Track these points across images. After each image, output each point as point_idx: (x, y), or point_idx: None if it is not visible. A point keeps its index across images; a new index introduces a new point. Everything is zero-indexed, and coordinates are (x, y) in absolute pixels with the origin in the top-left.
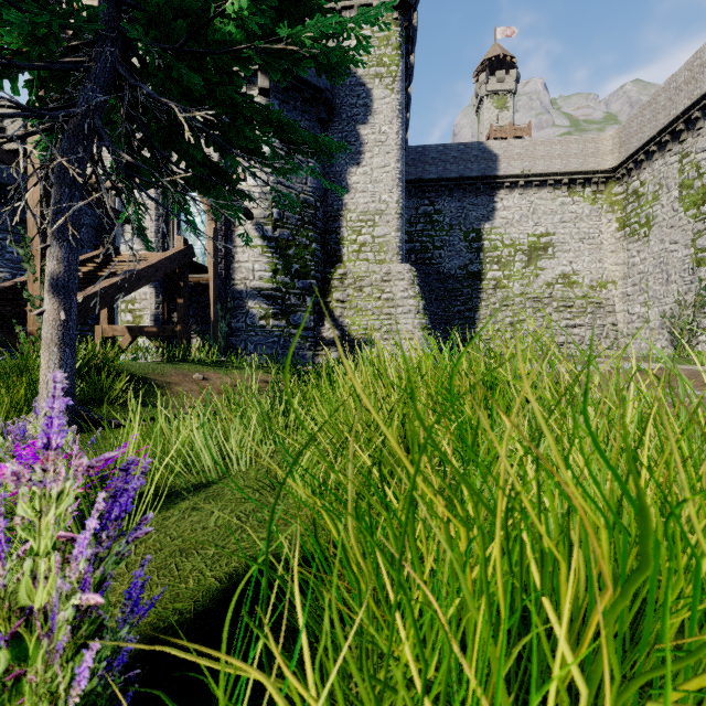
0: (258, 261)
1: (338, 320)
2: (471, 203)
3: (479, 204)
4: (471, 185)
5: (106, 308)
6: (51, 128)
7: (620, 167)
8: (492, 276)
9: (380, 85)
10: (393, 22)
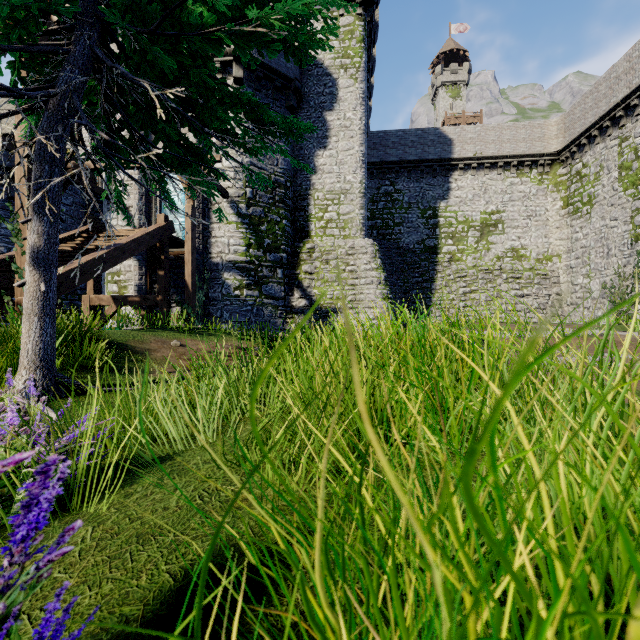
0: (233, 237)
1: (306, 290)
2: (428, 183)
3: (435, 184)
4: (428, 167)
5: (93, 279)
6: (31, 108)
7: (564, 150)
8: (447, 250)
9: (344, 75)
10: (356, 17)
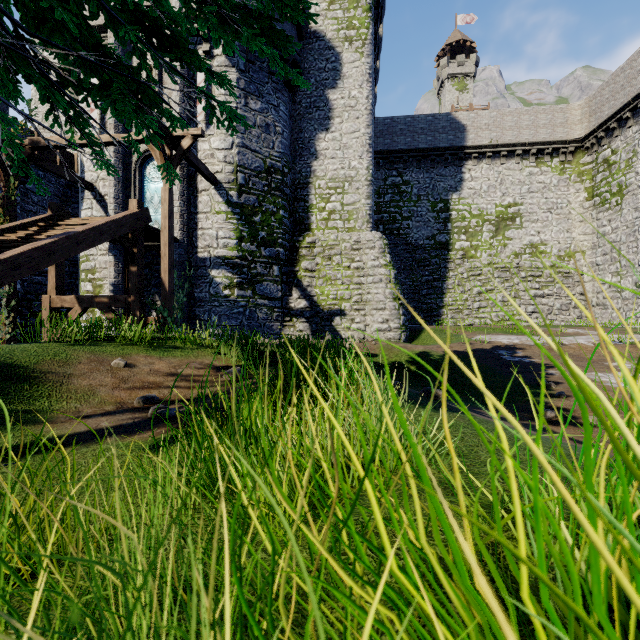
0: (222, 228)
1: (306, 290)
2: (439, 174)
3: (447, 175)
4: (439, 156)
5: (54, 276)
6: None
7: (589, 136)
8: (460, 246)
9: (349, 48)
10: None
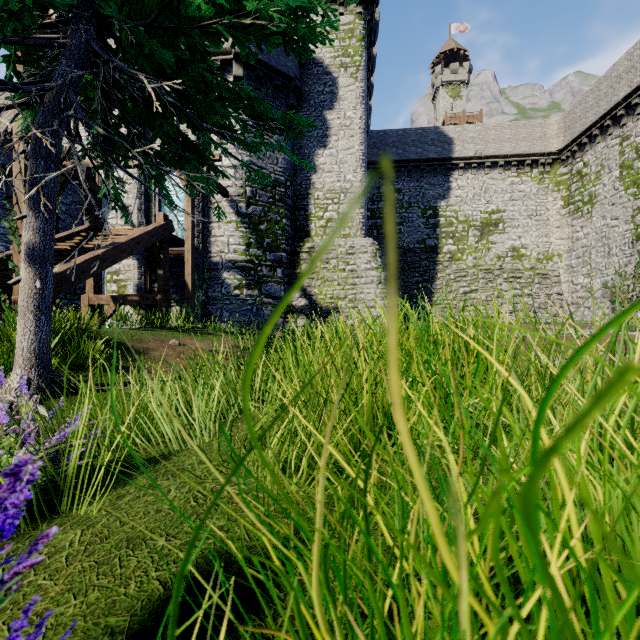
0: (233, 236)
1: (306, 290)
2: (428, 183)
3: (435, 184)
4: (428, 167)
5: (92, 278)
6: (27, 102)
7: (565, 149)
8: (447, 249)
9: (344, 74)
10: (357, 16)
